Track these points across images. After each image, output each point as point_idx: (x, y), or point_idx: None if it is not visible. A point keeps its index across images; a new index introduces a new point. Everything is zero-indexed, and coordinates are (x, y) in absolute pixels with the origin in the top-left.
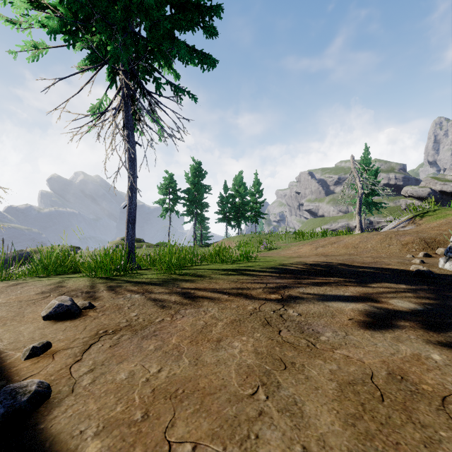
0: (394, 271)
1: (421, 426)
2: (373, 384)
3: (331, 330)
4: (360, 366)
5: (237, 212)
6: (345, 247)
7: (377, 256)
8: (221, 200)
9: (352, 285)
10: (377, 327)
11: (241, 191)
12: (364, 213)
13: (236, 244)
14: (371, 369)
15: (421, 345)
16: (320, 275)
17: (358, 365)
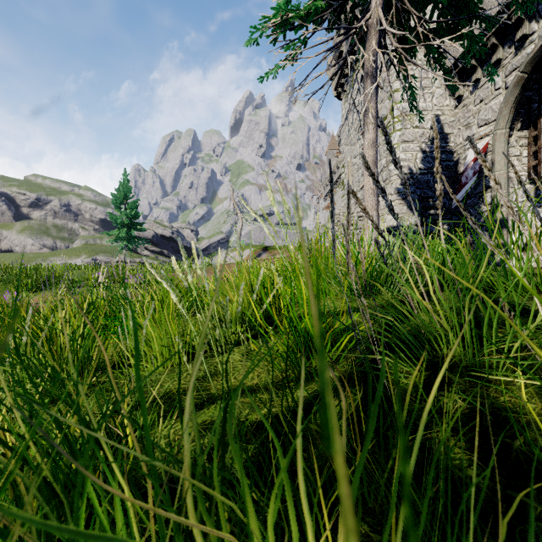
0: None
1: None
2: None
3: None
4: None
5: None
6: None
7: None
8: None
9: None
10: None
11: None
12: (122, 249)
13: None
14: None
15: None
16: None
17: None
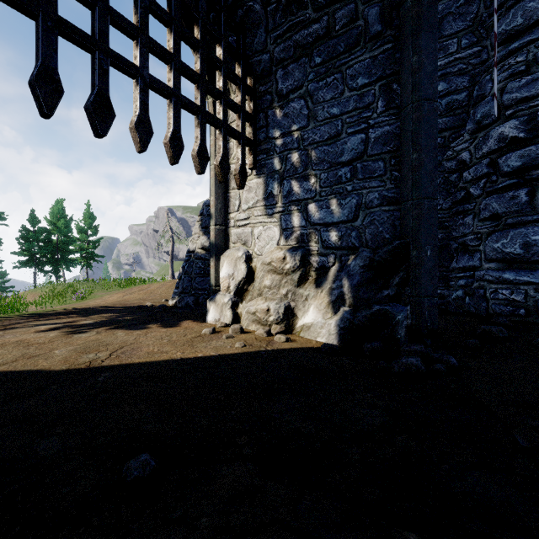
0: (131, 307)
1: (4, 347)
2: (3, 344)
3: (14, 335)
4: (6, 341)
5: (55, 254)
6: (145, 293)
7: (153, 298)
8: (25, 236)
9: (76, 317)
10: (46, 331)
11: (62, 226)
12: None
13: (46, 296)
14: (10, 341)
15: (55, 333)
16: (66, 314)
17: (5, 341)
